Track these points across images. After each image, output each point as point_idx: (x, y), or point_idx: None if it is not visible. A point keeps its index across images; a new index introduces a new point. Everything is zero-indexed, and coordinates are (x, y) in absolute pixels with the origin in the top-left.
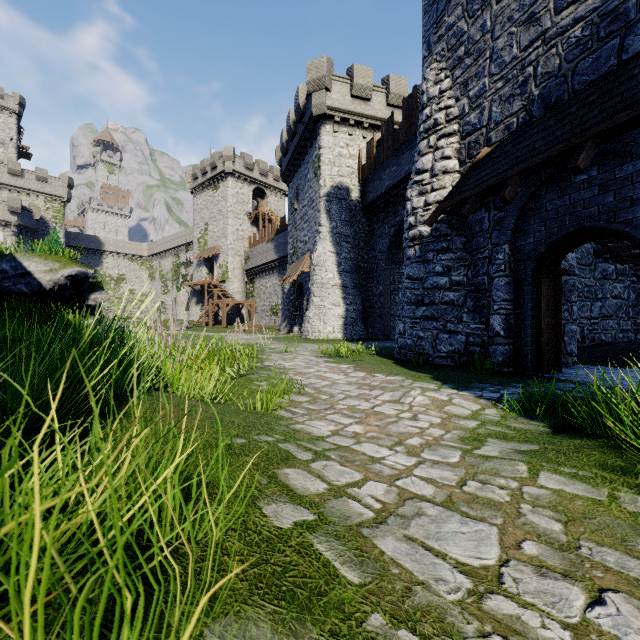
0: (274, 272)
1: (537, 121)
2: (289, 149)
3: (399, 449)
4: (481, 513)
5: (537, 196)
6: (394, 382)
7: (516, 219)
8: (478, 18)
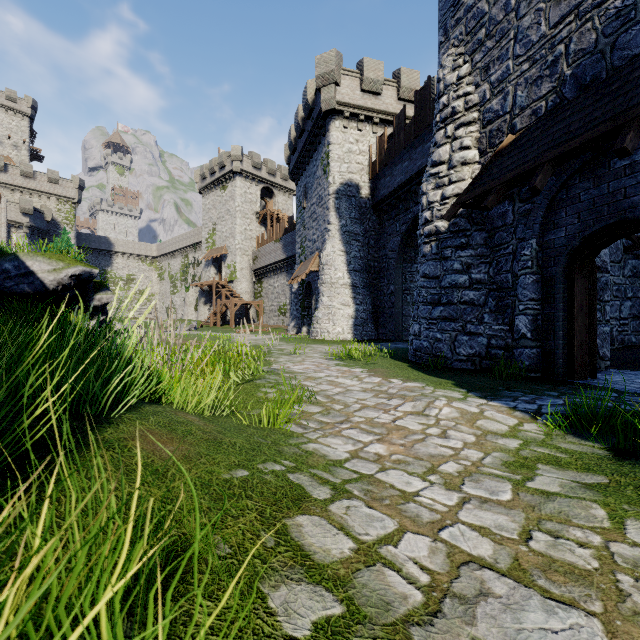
0: (282, 272)
1: (570, 103)
2: (297, 147)
3: (434, 479)
4: (568, 591)
5: (569, 185)
6: (414, 390)
7: (545, 211)
8: None
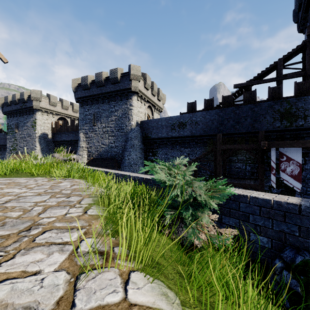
0: None
1: (99, 158)
2: (12, 105)
3: None
4: None
5: None
6: None
7: None
8: (91, 133)
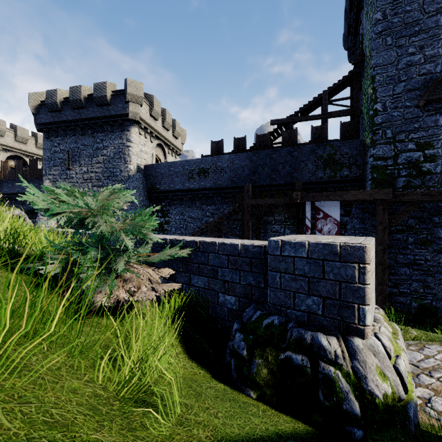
0: None
1: None
2: None
3: None
4: None
5: None
6: None
7: None
8: (63, 181)
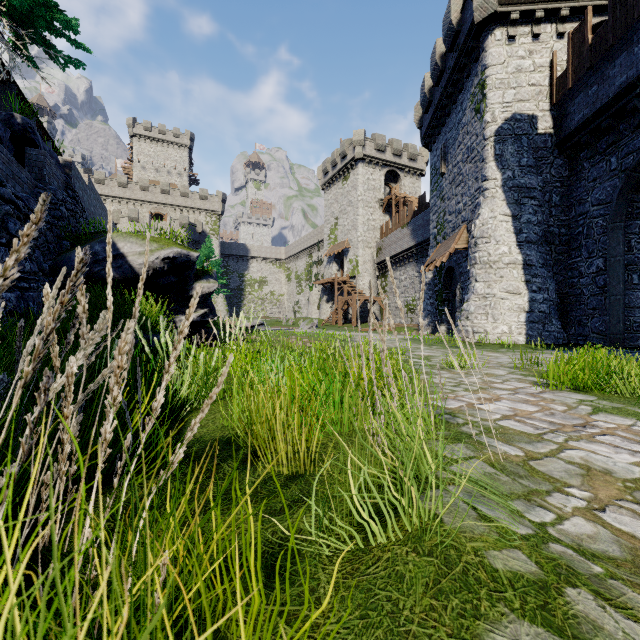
0: (410, 262)
1: None
2: (433, 99)
3: None
4: None
5: None
6: None
7: None
8: None
